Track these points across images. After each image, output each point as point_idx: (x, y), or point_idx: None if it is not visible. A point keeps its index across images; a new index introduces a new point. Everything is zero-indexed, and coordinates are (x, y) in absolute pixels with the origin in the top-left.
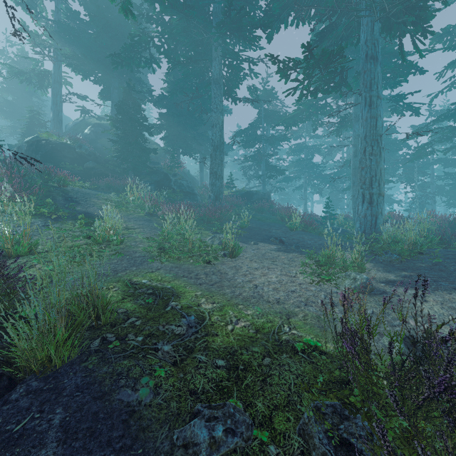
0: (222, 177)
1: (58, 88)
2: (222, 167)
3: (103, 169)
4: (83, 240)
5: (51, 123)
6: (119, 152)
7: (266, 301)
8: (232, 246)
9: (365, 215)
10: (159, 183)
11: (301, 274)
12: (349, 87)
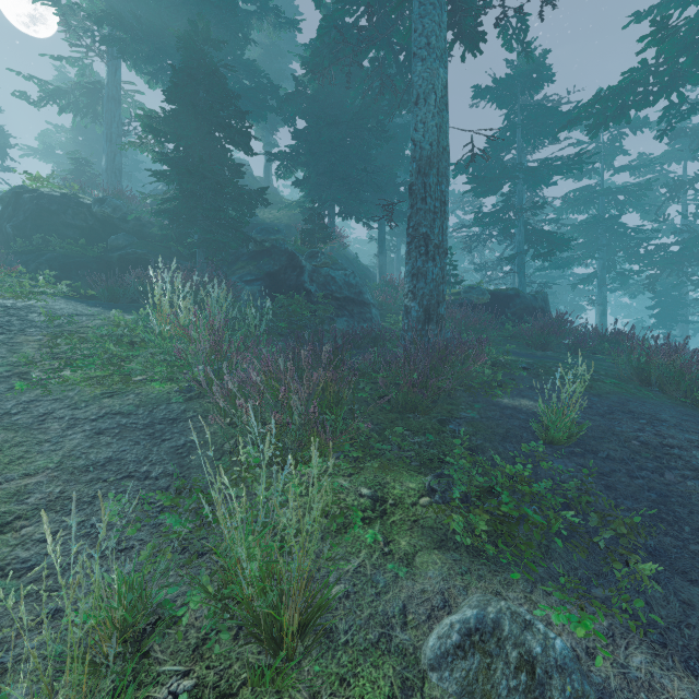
0: (445, 250)
1: (114, 110)
2: (445, 222)
3: (142, 248)
4: None
5: (103, 177)
6: (167, 199)
7: None
8: None
9: None
10: (276, 278)
11: None
12: None
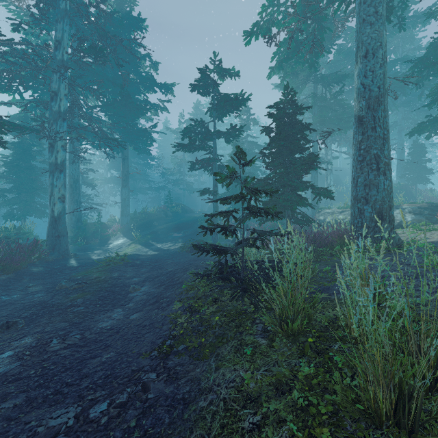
0: None
1: None
2: None
3: None
4: None
5: None
6: None
7: None
8: None
9: None
10: None
11: None
12: None
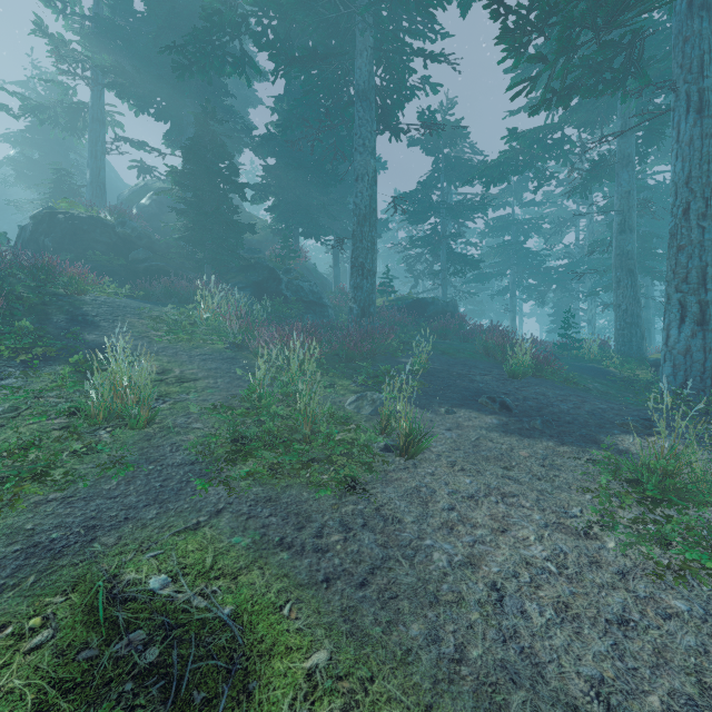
0: (374, 273)
1: (99, 131)
2: (374, 255)
3: (161, 262)
4: (65, 416)
5: (88, 189)
6: (187, 230)
7: (564, 702)
8: (406, 433)
9: (688, 349)
10: (261, 286)
11: (600, 525)
12: (644, 78)
